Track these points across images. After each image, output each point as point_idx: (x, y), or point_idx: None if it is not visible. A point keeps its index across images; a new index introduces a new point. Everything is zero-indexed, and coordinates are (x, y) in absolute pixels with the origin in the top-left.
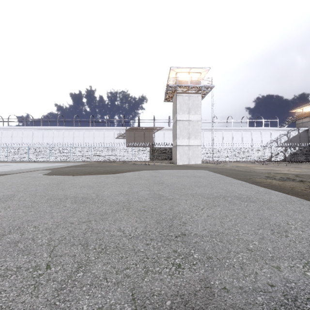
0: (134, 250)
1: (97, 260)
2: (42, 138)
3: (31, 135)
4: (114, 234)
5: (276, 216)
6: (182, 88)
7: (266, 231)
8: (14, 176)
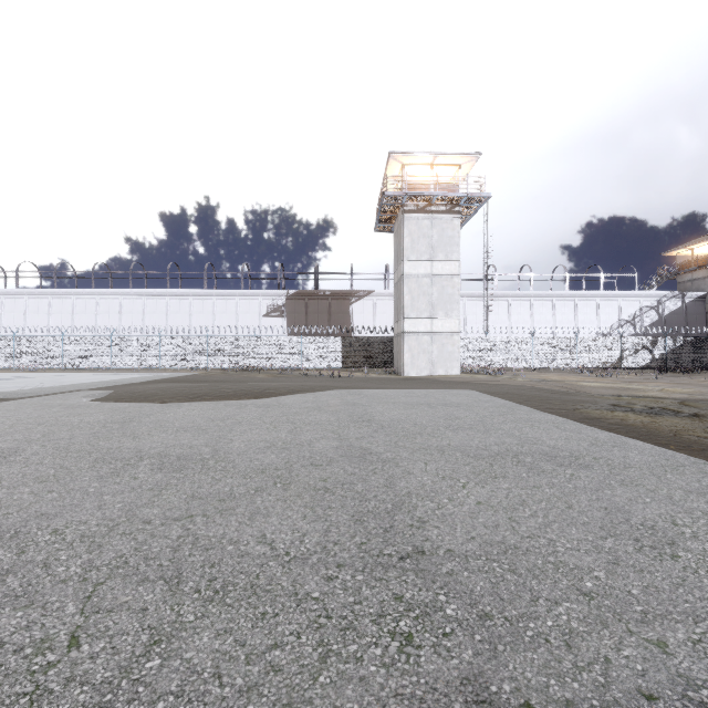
0: (295, 595)
1: (199, 624)
2: (95, 316)
3: (70, 309)
4: (247, 552)
5: (644, 504)
6: (417, 200)
7: (623, 544)
8: (25, 404)
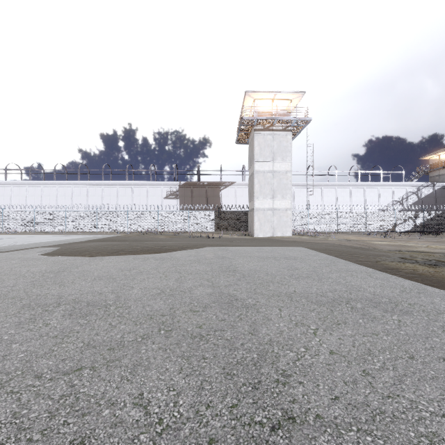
0: None
1: None
2: (56, 198)
3: (40, 193)
4: (121, 418)
5: None
6: (263, 122)
7: None
8: None
